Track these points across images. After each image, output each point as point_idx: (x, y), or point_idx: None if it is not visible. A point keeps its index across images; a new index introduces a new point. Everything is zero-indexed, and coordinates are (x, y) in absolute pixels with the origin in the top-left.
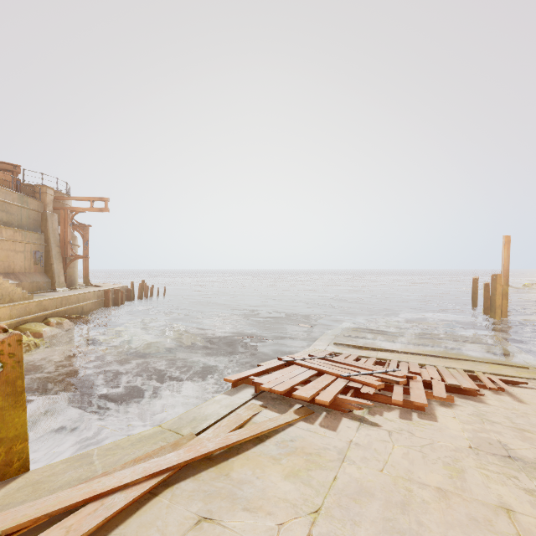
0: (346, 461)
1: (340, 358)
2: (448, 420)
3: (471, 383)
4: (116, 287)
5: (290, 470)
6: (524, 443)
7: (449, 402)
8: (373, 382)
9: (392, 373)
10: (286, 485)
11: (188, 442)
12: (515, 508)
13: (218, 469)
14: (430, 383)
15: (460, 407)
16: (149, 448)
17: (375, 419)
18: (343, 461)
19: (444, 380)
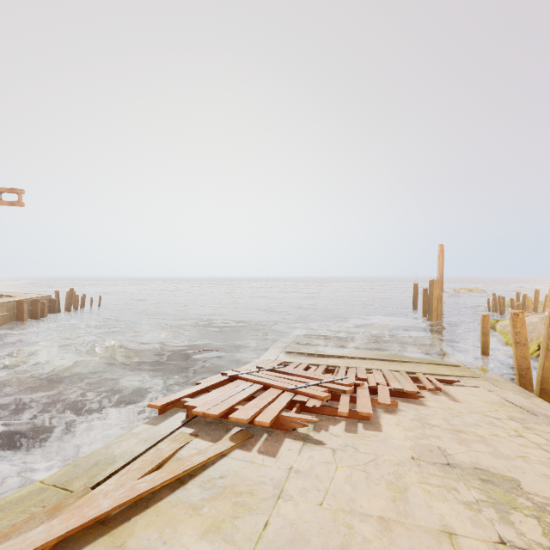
0: (282, 498)
1: (290, 367)
2: (392, 429)
3: (413, 386)
4: (35, 297)
5: (211, 522)
6: (461, 446)
7: (393, 407)
8: (319, 393)
9: (340, 382)
10: (202, 547)
11: (75, 503)
12: (457, 530)
13: (111, 538)
14: (375, 389)
15: (403, 412)
16: (10, 521)
17: (320, 435)
18: (279, 498)
19: (389, 384)
